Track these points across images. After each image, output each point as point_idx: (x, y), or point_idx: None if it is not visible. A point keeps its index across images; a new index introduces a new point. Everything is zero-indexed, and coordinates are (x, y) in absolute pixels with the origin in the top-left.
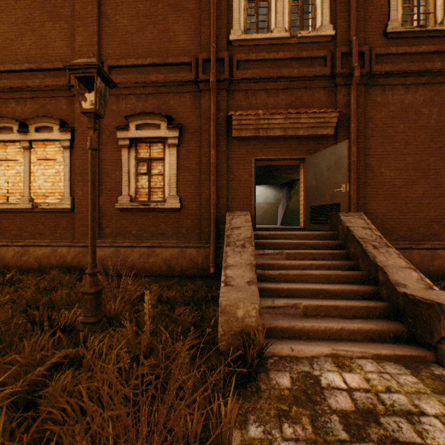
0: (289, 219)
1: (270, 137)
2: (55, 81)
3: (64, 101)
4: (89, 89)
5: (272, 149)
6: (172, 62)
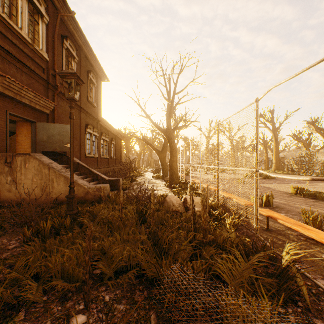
0: None
1: (20, 101)
2: None
3: None
4: (62, 78)
5: (19, 110)
6: None
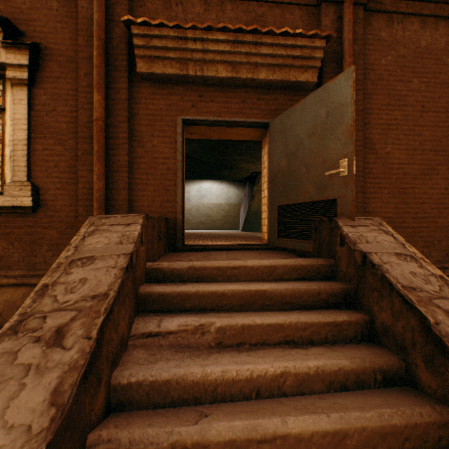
0: (253, 223)
1: (210, 81)
2: None
3: None
4: None
5: (213, 104)
6: None
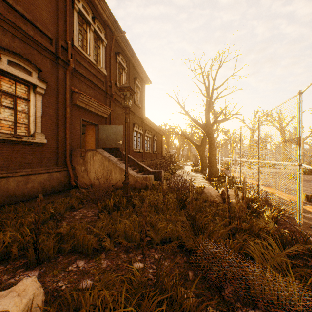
0: None
1: (89, 110)
2: None
3: None
4: (120, 91)
5: (88, 116)
6: (39, 27)
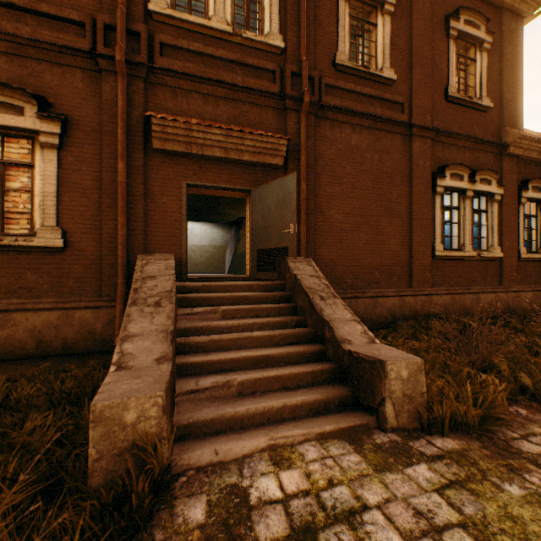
0: (239, 266)
1: (208, 157)
2: None
3: None
4: None
5: (210, 174)
6: (47, 11)
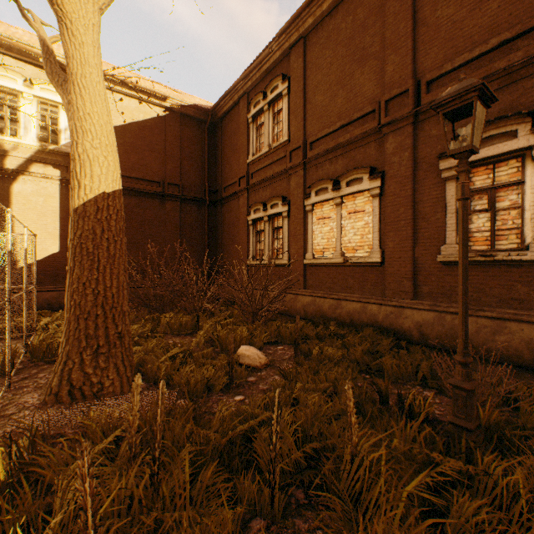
0: None
1: None
2: (363, 128)
3: (372, 146)
4: (450, 122)
5: None
6: None
